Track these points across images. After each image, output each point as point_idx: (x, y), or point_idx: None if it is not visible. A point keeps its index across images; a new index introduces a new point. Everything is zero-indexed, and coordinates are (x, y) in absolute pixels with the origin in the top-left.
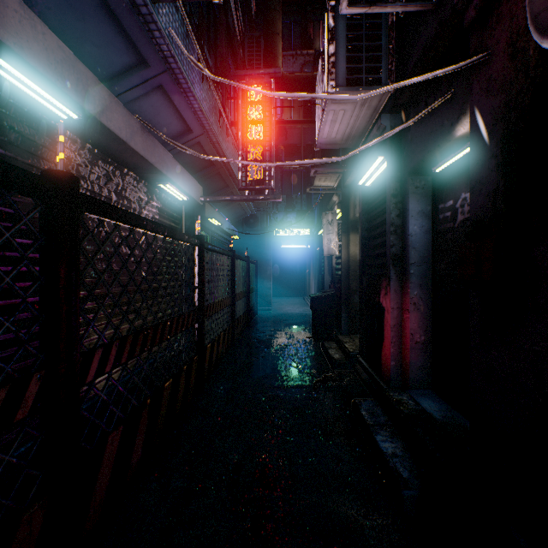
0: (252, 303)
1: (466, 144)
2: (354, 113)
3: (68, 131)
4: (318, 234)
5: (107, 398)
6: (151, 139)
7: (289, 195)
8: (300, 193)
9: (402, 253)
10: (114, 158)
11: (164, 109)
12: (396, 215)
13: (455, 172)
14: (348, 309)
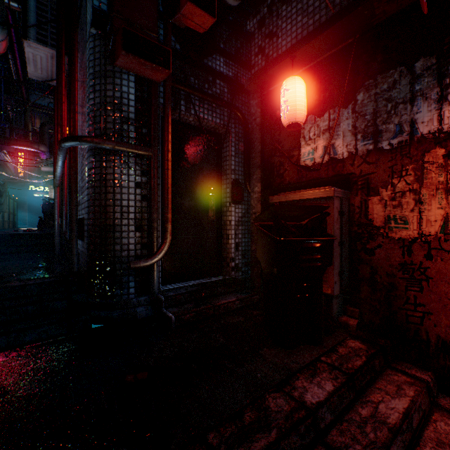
0: (15, 220)
1: None
2: (50, 169)
3: None
4: None
5: None
6: None
7: (40, 169)
8: None
9: None
10: None
11: None
12: None
13: None
14: None
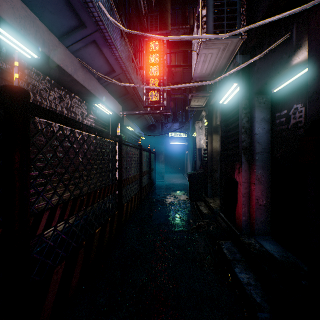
0: (152, 177)
1: (298, 70)
2: (218, 55)
3: (33, 67)
4: (192, 135)
5: (53, 244)
6: (88, 75)
7: (175, 112)
8: (181, 111)
9: (250, 146)
10: (65, 86)
11: (97, 56)
12: (246, 121)
13: (289, 91)
14: (212, 181)
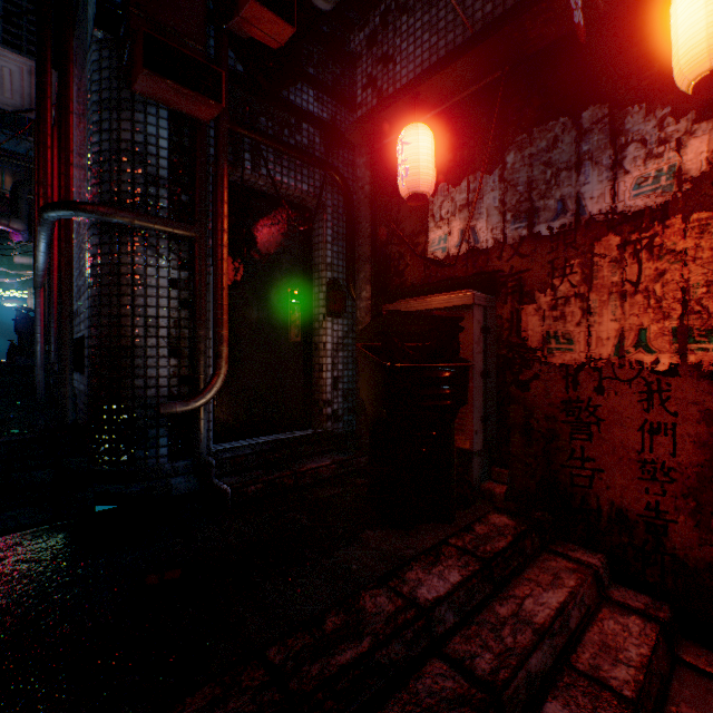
0: None
1: None
2: (29, 260)
3: None
4: None
5: None
6: None
7: (13, 261)
8: None
9: None
10: None
11: None
12: None
13: None
14: None
